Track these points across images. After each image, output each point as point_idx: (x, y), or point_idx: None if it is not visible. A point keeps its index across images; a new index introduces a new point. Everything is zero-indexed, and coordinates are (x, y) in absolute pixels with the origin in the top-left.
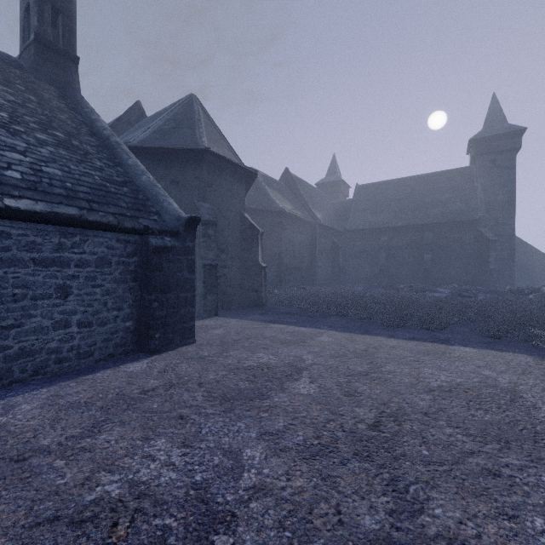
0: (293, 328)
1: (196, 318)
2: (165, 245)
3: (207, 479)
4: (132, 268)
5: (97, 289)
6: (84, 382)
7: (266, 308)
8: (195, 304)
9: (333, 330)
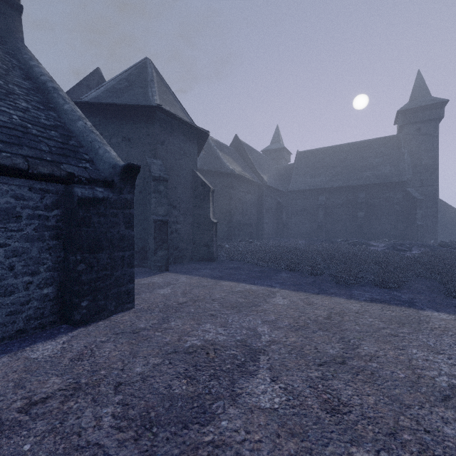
0: (244, 286)
1: (145, 275)
2: (95, 196)
3: None
4: (52, 223)
5: None
6: None
7: (217, 262)
8: (147, 259)
9: (286, 289)
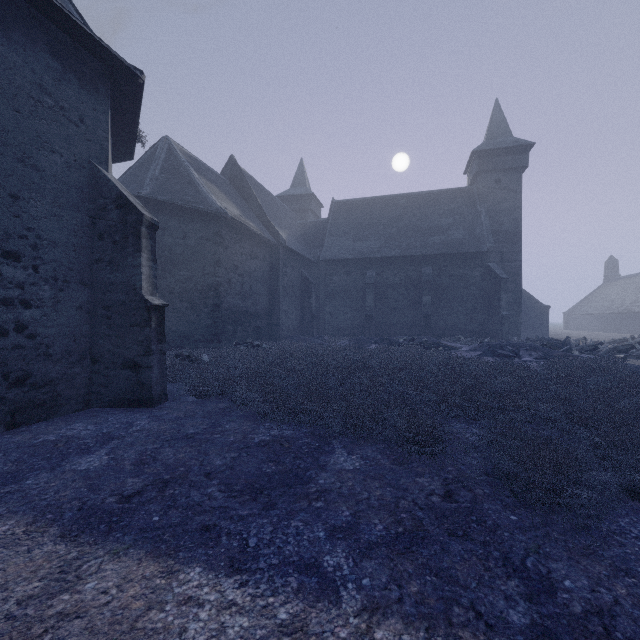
0: (186, 610)
1: None
2: None
3: None
4: None
5: None
6: None
7: (160, 411)
8: None
9: (392, 611)
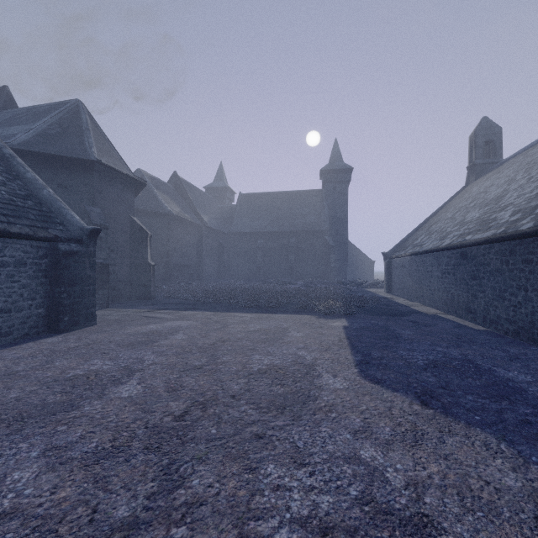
0: (177, 312)
1: None
2: (72, 250)
3: (128, 365)
4: (43, 268)
5: (15, 284)
6: (16, 349)
7: (155, 300)
8: None
9: (207, 311)
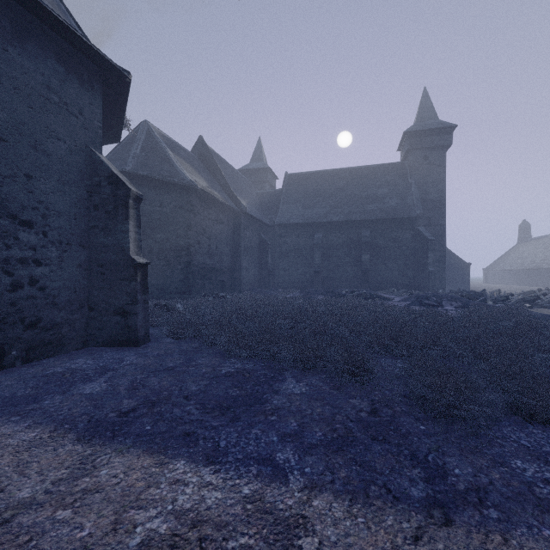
0: (176, 487)
1: None
2: None
3: None
4: None
5: None
6: None
7: (144, 349)
8: None
9: (326, 488)
